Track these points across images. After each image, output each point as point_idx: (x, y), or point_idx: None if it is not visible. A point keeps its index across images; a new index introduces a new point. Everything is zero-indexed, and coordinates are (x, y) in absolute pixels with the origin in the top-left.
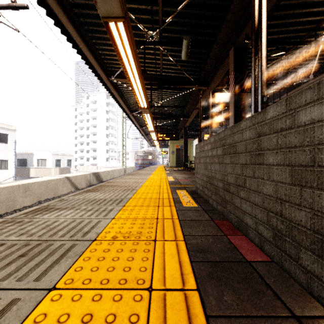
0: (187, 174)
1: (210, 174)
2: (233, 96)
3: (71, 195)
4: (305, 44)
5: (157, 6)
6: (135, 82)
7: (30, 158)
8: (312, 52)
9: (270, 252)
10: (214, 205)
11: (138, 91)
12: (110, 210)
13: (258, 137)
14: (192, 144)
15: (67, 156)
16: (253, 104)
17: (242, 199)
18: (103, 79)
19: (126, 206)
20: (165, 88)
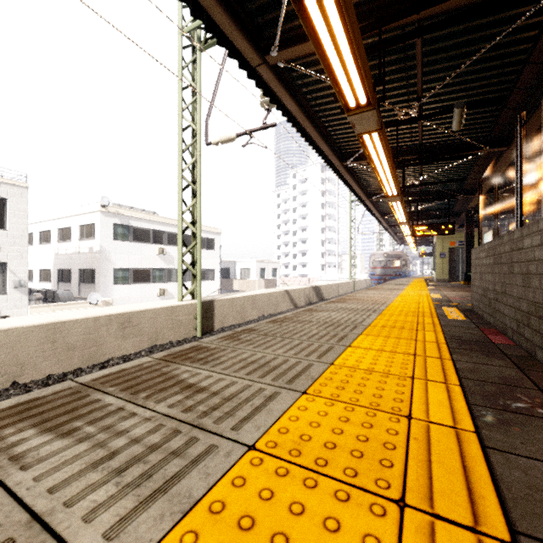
0: (468, 292)
1: (484, 285)
2: None
3: (321, 304)
4: None
5: (415, 79)
6: (383, 171)
7: (233, 267)
8: None
9: (515, 339)
10: (487, 319)
11: (385, 179)
12: (369, 315)
13: (511, 252)
14: None
15: (272, 264)
16: (515, 220)
17: (504, 305)
18: (335, 166)
19: (383, 314)
20: (426, 161)
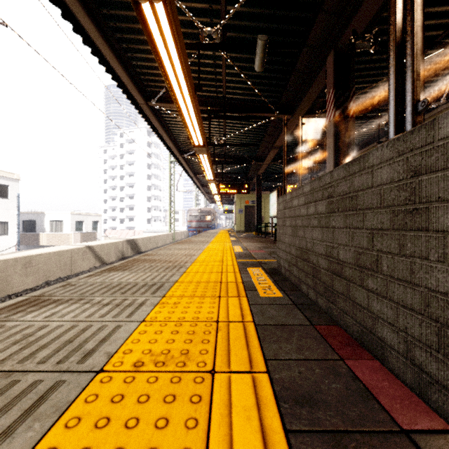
0: (262, 243)
1: (304, 244)
2: (332, 126)
3: (84, 277)
4: (440, 46)
5: None
6: (186, 106)
7: (40, 219)
8: (448, 62)
9: (446, 409)
10: (311, 295)
11: (190, 120)
12: (140, 305)
13: (414, 177)
14: (267, 199)
15: (92, 217)
16: (394, 119)
17: (372, 293)
18: (139, 104)
19: (168, 297)
20: (229, 117)
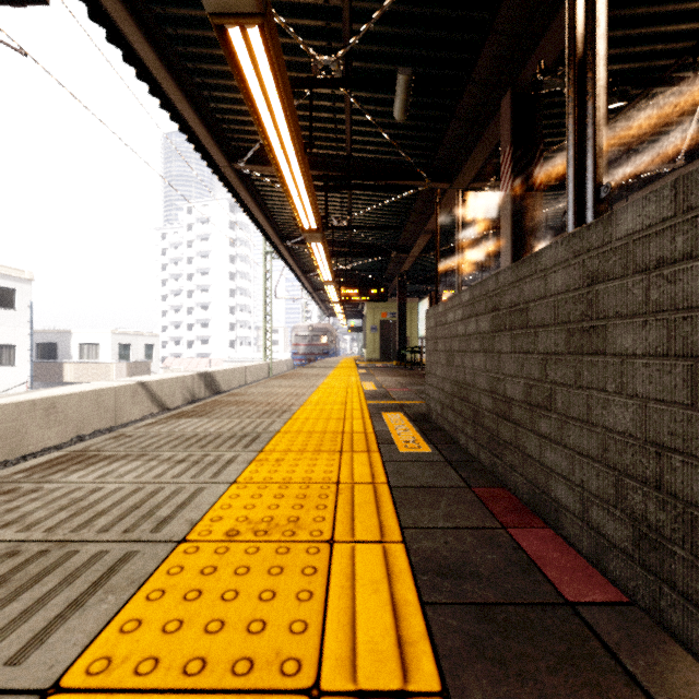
0: (406, 377)
1: (462, 377)
2: (509, 202)
3: (143, 425)
4: (671, 84)
5: None
6: (291, 172)
7: (64, 342)
8: (685, 105)
9: (624, 578)
10: (471, 449)
11: (297, 193)
12: (228, 462)
13: (591, 285)
14: (415, 311)
15: (145, 337)
16: (573, 206)
17: (545, 440)
18: (219, 167)
19: (267, 452)
20: (357, 186)
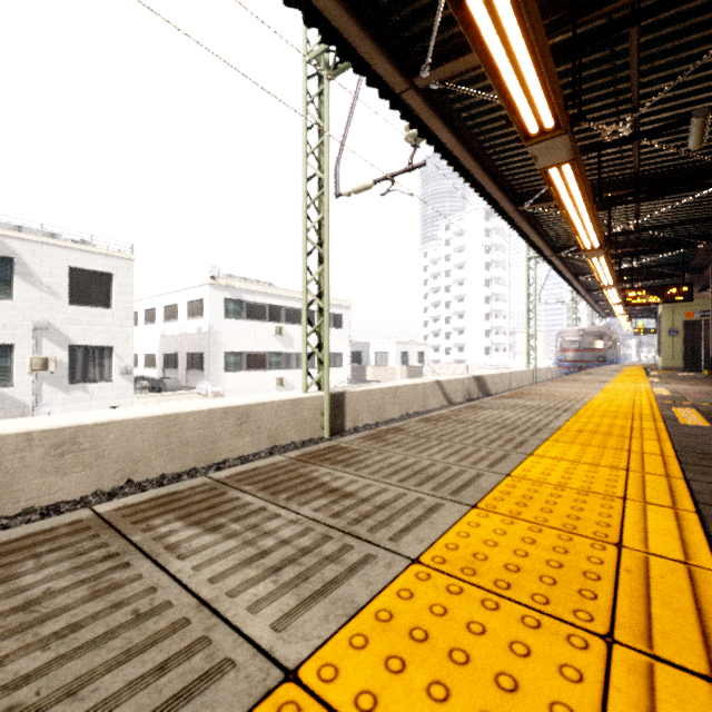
0: None
1: None
2: None
3: (488, 400)
4: None
5: (628, 82)
6: (578, 216)
7: (366, 350)
8: None
9: None
10: None
11: (582, 226)
12: (558, 416)
13: None
14: None
15: (417, 346)
16: None
17: None
18: (506, 212)
19: (579, 415)
20: (646, 197)
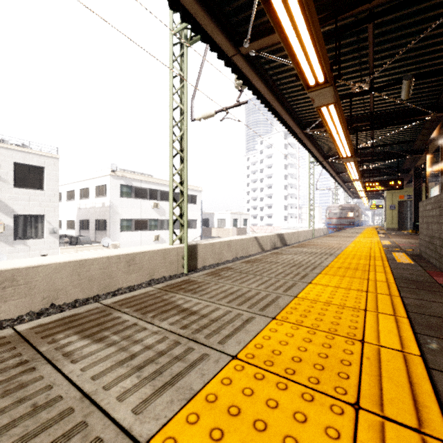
0: (416, 240)
1: (431, 234)
2: None
3: (285, 248)
4: None
5: (367, 57)
6: (338, 137)
7: (211, 218)
8: None
9: None
10: (433, 263)
11: (340, 143)
12: (326, 258)
13: None
14: None
15: (243, 215)
16: None
17: None
18: (296, 134)
19: (339, 257)
20: (377, 127)
